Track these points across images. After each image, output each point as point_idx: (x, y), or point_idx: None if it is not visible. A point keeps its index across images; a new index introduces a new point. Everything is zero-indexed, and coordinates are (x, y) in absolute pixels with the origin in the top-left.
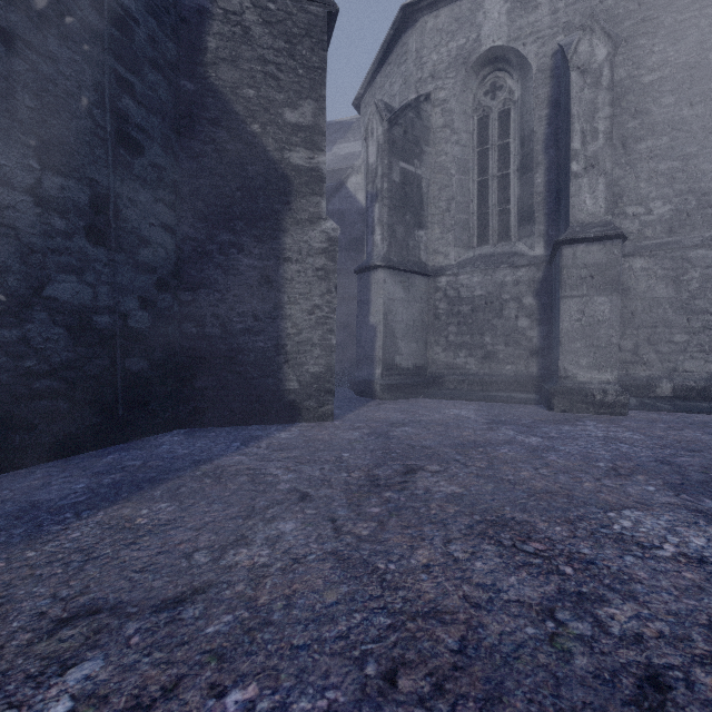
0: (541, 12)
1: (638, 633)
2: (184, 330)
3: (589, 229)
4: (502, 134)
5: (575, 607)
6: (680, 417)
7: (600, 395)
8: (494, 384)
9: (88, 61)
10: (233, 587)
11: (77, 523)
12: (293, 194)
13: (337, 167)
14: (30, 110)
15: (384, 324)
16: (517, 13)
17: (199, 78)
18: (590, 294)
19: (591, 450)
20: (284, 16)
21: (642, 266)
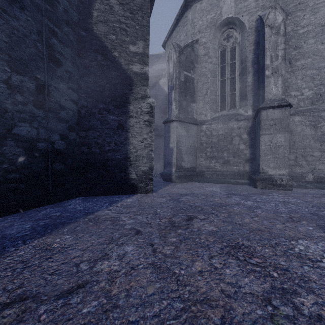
0: (250, 1)
1: (318, 314)
2: (81, 150)
3: (274, 102)
4: (232, 58)
5: (282, 297)
6: (318, 191)
7: (279, 181)
8: (228, 175)
9: (34, 20)
10: (99, 284)
11: (23, 246)
12: (133, 85)
13: (155, 75)
14: (5, 43)
15: (176, 147)
16: (239, 1)
17: (89, 30)
18: (274, 133)
19: (277, 208)
20: (129, 0)
21: (299, 120)
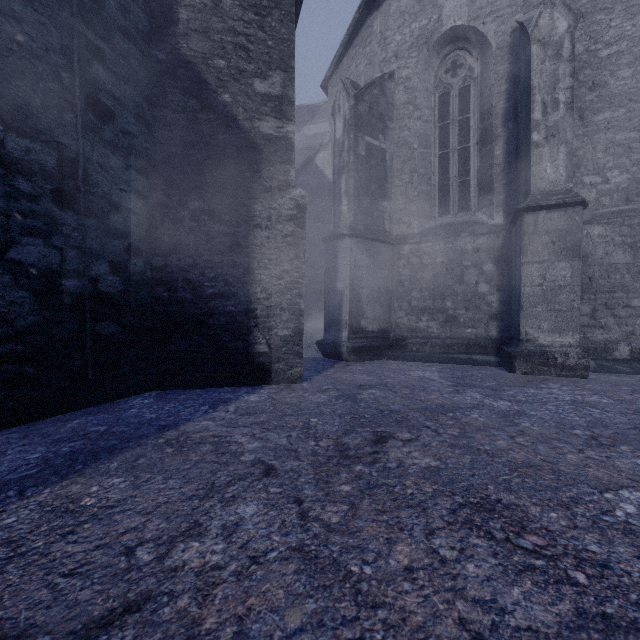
0: None
1: None
2: (156, 295)
3: (550, 197)
4: (462, 109)
5: None
6: None
7: (561, 358)
8: (455, 346)
9: (55, 24)
10: (174, 602)
11: (17, 504)
12: (262, 162)
13: (306, 146)
14: None
15: (350, 289)
16: None
17: (171, 48)
18: (551, 259)
19: (563, 415)
20: None
21: (600, 233)
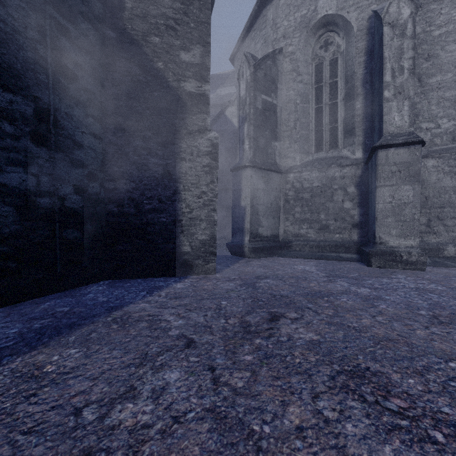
0: None
1: None
2: (108, 210)
3: (397, 138)
4: (332, 75)
5: None
6: None
7: (406, 256)
8: (327, 247)
9: (32, 9)
10: None
11: None
12: (186, 112)
13: (219, 102)
14: None
15: (251, 206)
16: None
17: (119, 29)
18: (398, 184)
19: (410, 299)
20: None
21: (433, 164)
